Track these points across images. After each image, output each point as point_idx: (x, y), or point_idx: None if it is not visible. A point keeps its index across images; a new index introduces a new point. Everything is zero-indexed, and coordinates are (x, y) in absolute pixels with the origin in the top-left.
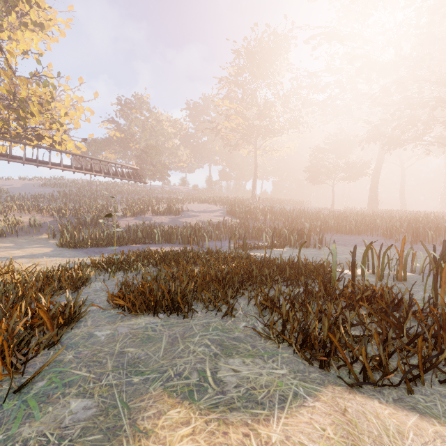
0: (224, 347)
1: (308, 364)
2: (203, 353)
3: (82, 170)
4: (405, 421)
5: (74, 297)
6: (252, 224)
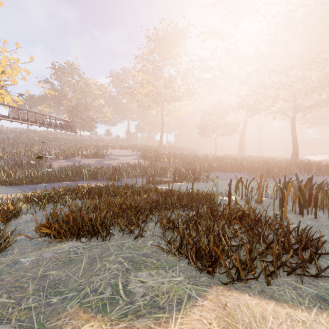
0: (134, 262)
1: (199, 271)
2: (117, 269)
3: (19, 120)
4: (267, 307)
5: (3, 229)
6: (160, 165)
